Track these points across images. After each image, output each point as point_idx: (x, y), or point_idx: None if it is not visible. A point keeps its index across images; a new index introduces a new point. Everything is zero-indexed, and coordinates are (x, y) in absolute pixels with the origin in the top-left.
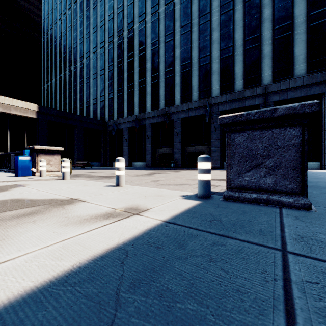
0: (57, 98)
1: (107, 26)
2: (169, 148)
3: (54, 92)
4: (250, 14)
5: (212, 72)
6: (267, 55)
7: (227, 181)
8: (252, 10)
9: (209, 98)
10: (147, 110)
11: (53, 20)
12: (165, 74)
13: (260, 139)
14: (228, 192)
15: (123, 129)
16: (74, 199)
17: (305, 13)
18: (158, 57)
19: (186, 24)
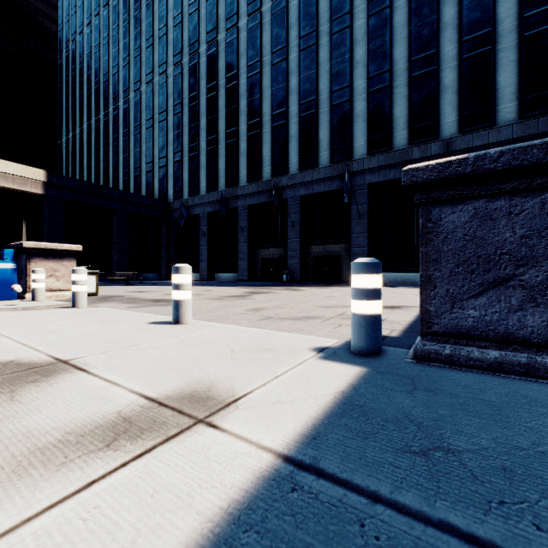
0: (84, 162)
1: (171, 36)
2: (279, 248)
3: (78, 152)
4: (420, 15)
5: (354, 116)
6: (449, 87)
7: (423, 318)
8: (423, 9)
9: (348, 162)
10: (241, 182)
11: (77, 26)
12: (272, 119)
13: (508, 218)
14: (426, 343)
15: (198, 216)
16: (60, 362)
17: (516, 14)
18: (259, 91)
19: (308, 32)
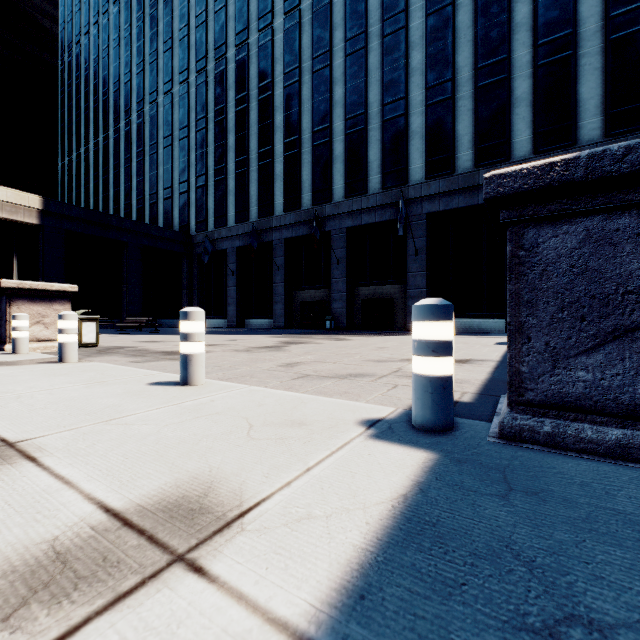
0: (90, 187)
1: (194, 38)
2: (321, 290)
3: (83, 175)
4: (488, 14)
5: (410, 134)
6: (522, 99)
7: (513, 382)
8: (492, 7)
9: (403, 187)
10: (276, 211)
11: (82, 26)
12: (313, 137)
13: (636, 242)
14: (517, 416)
15: (226, 251)
16: (5, 445)
17: (600, 13)
18: (298, 103)
19: (356, 34)
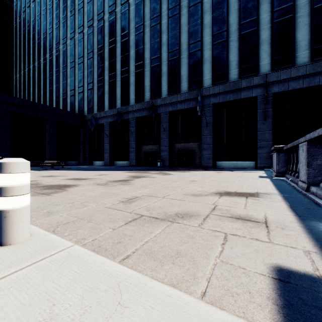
0: (30, 89)
1: (86, 8)
2: (155, 145)
3: (27, 83)
4: None
5: (203, 60)
6: (265, 41)
7: None
8: None
9: (200, 89)
10: (130, 102)
11: (26, 2)
12: (150, 62)
13: None
14: None
15: (103, 124)
16: None
17: None
18: (142, 44)
19: (174, 6)
